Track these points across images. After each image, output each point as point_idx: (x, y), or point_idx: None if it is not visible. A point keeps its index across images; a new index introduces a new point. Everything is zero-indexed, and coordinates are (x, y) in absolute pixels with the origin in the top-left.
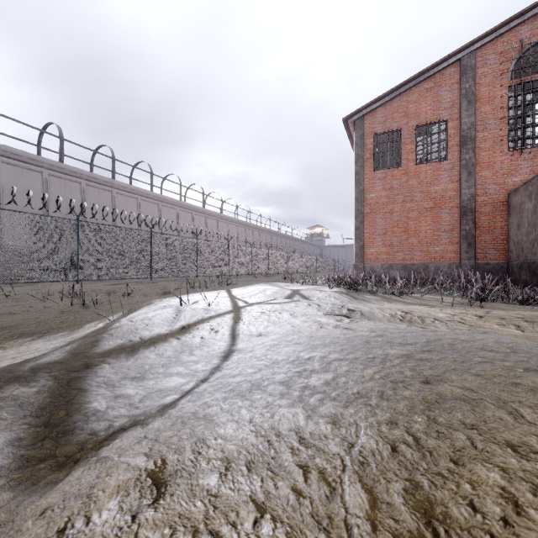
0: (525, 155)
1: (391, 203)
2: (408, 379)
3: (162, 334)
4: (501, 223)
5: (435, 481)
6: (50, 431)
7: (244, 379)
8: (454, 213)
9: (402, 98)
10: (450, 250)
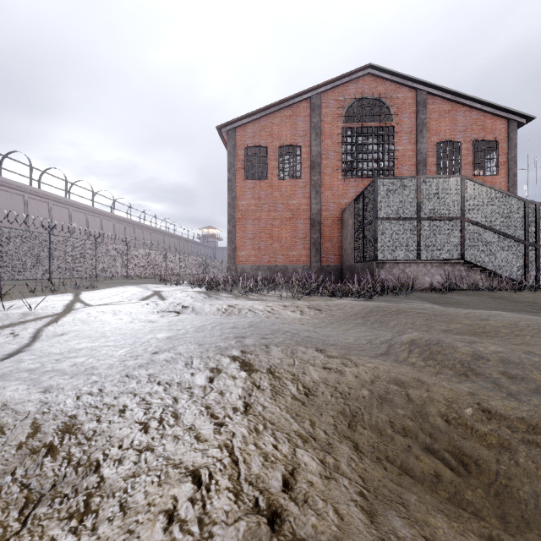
0: (352, 183)
1: (259, 211)
2: (144, 352)
3: None
4: (337, 234)
5: (89, 411)
6: None
7: None
8: (306, 224)
9: (268, 119)
10: (303, 255)
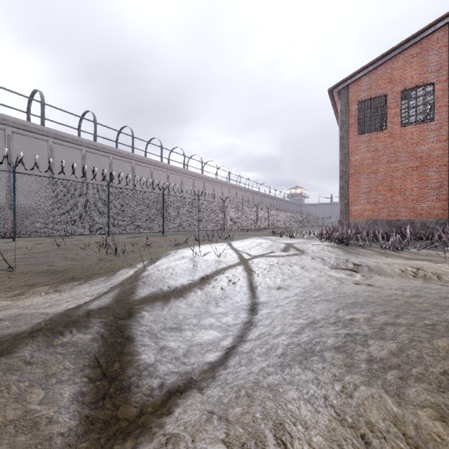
0: None
1: (375, 164)
2: None
3: (186, 283)
4: None
5: None
6: (108, 385)
7: (291, 341)
8: (442, 171)
9: (386, 66)
10: (437, 207)
